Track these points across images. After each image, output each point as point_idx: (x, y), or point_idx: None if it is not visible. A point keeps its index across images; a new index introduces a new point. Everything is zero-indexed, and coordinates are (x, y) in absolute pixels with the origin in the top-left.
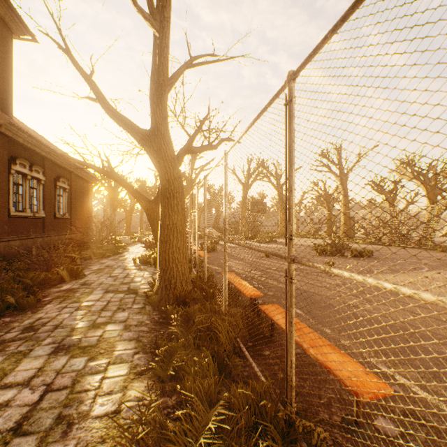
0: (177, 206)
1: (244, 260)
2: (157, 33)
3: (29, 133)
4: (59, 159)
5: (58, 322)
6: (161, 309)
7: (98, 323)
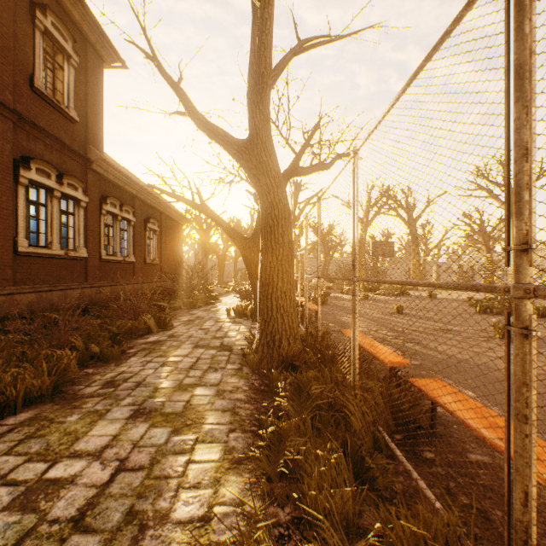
0: (282, 236)
1: (367, 316)
2: (257, 2)
3: (119, 169)
4: (149, 198)
5: (140, 378)
6: (262, 373)
7: (185, 383)
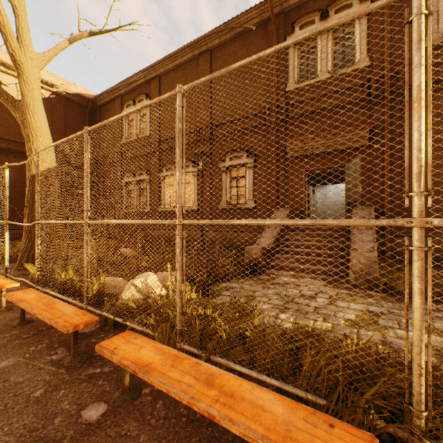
0: None
1: None
2: None
3: None
4: None
5: None
6: None
7: None
